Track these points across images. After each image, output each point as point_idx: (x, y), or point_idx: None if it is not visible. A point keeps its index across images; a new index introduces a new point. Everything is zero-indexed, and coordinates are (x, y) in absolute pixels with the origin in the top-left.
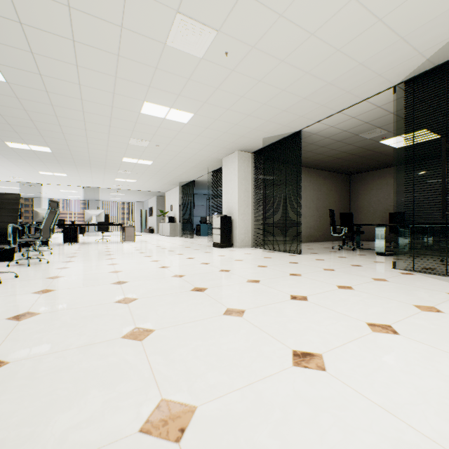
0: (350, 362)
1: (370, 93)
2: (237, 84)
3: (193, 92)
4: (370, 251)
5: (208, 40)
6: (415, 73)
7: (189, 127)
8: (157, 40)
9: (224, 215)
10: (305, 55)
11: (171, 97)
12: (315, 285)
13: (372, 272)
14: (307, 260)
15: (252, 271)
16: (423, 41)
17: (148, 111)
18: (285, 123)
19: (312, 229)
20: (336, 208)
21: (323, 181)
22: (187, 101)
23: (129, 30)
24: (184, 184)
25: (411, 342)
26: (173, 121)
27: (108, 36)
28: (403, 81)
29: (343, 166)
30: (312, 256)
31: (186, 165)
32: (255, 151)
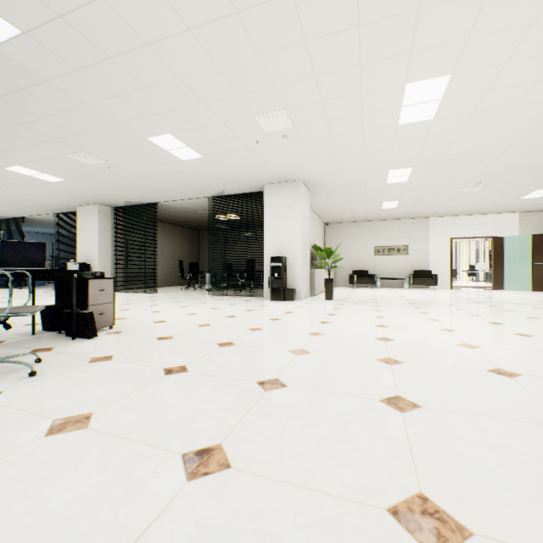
0: (169, 311)
1: (198, 197)
2: (112, 177)
3: (74, 172)
4: (205, 289)
5: (99, 162)
6: (216, 195)
7: (54, 184)
8: (61, 153)
9: (84, 262)
10: (159, 179)
11: (50, 170)
12: (163, 302)
13: (196, 297)
14: (161, 295)
15: (125, 301)
16: (213, 188)
17: (15, 169)
18: (145, 197)
19: (168, 276)
20: (188, 258)
21: (178, 235)
22: (64, 174)
23: (41, 146)
24: (2, 218)
25: (190, 307)
26: (39, 178)
27: (20, 142)
28: (212, 196)
29: (193, 225)
30: (165, 293)
31: (24, 204)
32: (116, 207)
